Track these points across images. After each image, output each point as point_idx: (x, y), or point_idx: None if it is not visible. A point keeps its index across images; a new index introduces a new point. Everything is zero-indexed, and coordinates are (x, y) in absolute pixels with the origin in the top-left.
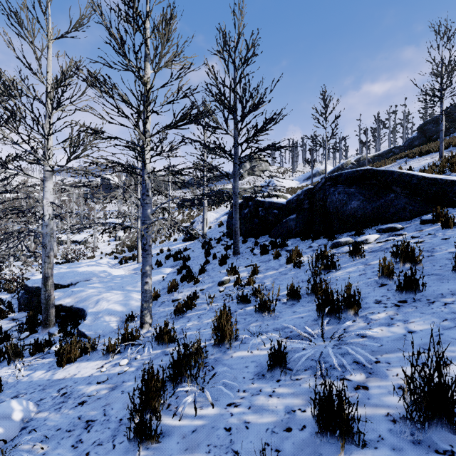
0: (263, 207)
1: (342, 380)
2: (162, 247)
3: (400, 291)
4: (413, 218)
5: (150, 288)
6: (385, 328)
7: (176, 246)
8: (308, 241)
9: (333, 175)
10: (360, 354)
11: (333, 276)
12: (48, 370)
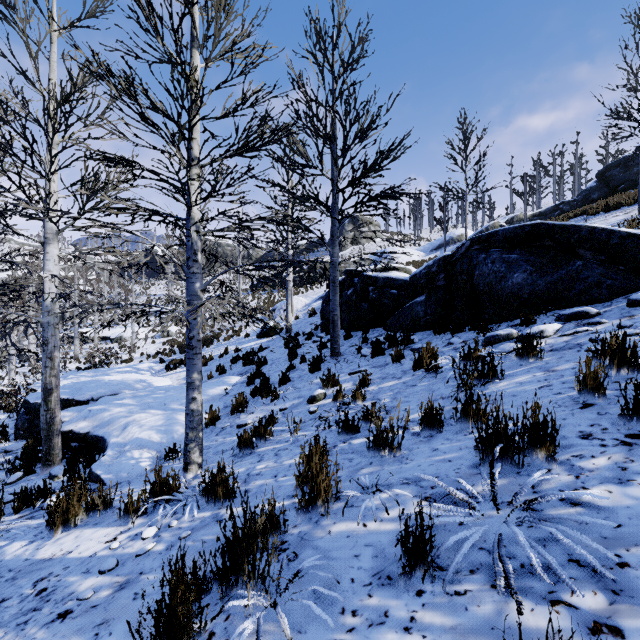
0: (375, 286)
1: (555, 604)
2: (228, 346)
3: (627, 416)
4: (614, 298)
5: (200, 408)
6: (616, 487)
7: (247, 344)
8: (446, 336)
9: (483, 235)
10: (578, 543)
11: (495, 390)
12: (31, 540)
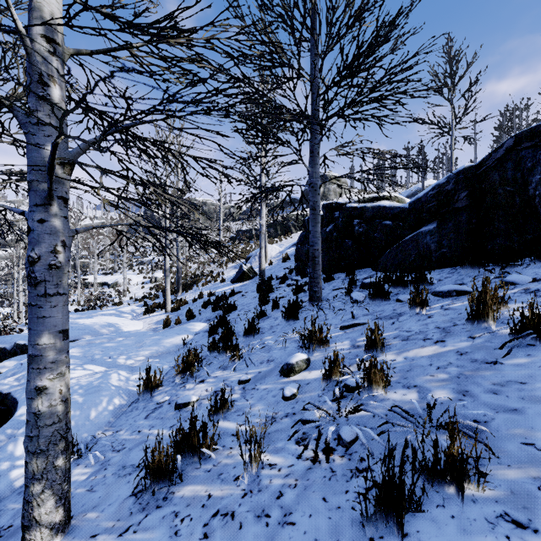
0: (361, 218)
1: None
2: (204, 290)
3: None
4: None
5: (57, 408)
6: None
7: (222, 288)
8: (490, 272)
9: (540, 124)
10: None
11: None
12: None
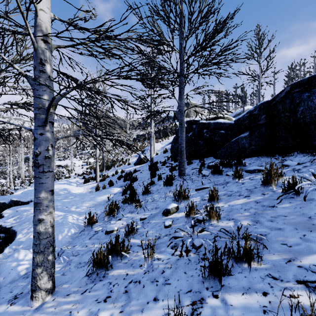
0: (208, 129)
1: None
2: (118, 169)
3: None
4: None
5: (48, 230)
6: None
7: (128, 168)
8: (276, 160)
9: (303, 79)
10: None
11: None
12: None
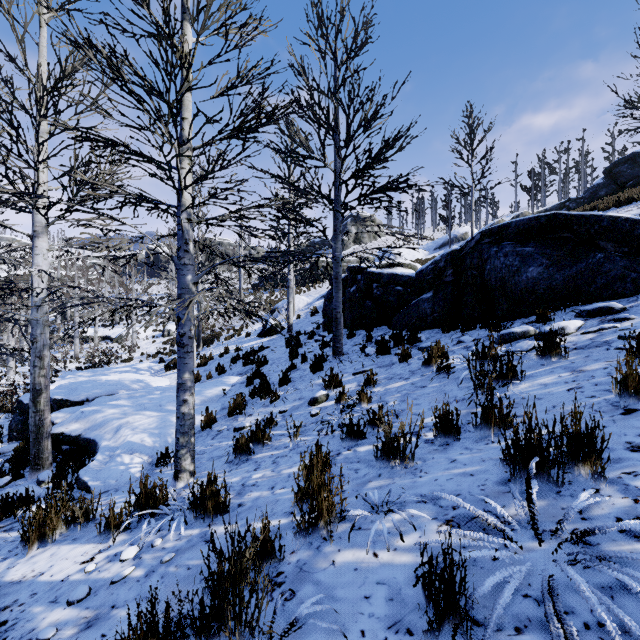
0: (379, 283)
1: None
2: (229, 345)
3: None
4: (639, 292)
5: (192, 411)
6: None
7: (248, 343)
8: (456, 334)
9: (494, 227)
10: None
11: (516, 392)
12: (4, 557)
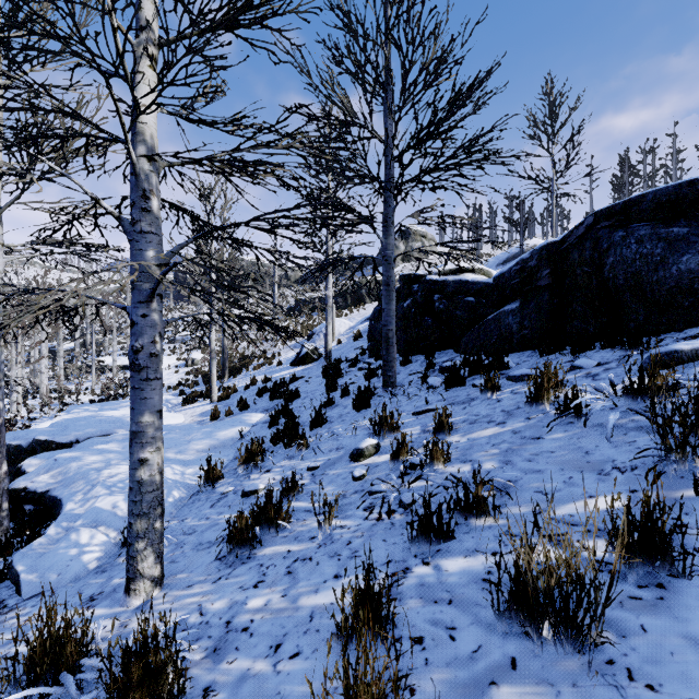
0: (442, 293)
1: None
2: (257, 376)
3: None
4: None
5: (155, 478)
6: None
7: (279, 373)
8: (563, 356)
9: (616, 204)
10: None
11: None
12: None
